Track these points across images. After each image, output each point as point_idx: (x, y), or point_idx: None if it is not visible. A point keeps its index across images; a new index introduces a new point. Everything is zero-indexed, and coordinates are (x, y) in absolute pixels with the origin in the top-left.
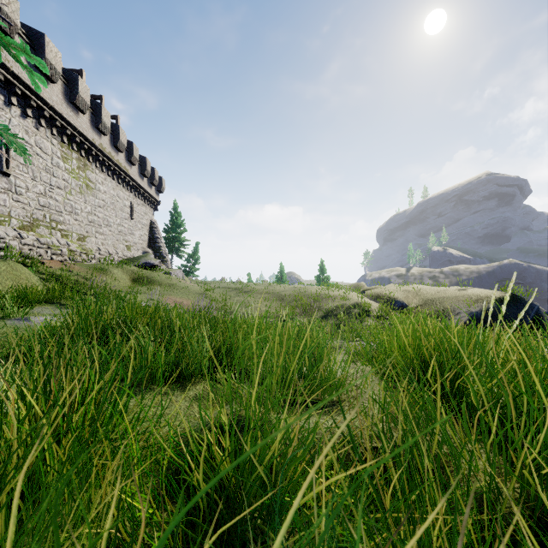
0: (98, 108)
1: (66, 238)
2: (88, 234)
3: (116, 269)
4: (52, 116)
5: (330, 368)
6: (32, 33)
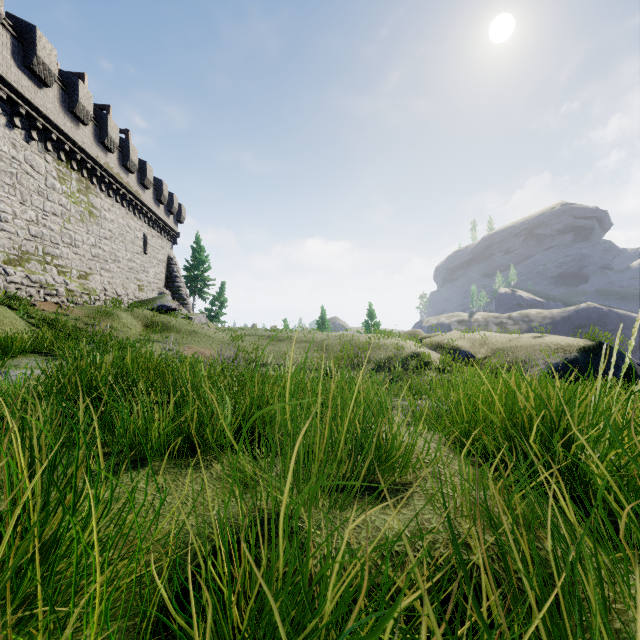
0: (104, 119)
1: (63, 275)
2: (91, 270)
3: (125, 313)
4: (46, 128)
5: (391, 439)
6: (21, 25)
